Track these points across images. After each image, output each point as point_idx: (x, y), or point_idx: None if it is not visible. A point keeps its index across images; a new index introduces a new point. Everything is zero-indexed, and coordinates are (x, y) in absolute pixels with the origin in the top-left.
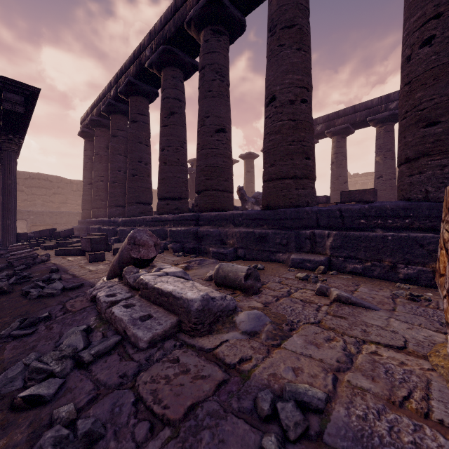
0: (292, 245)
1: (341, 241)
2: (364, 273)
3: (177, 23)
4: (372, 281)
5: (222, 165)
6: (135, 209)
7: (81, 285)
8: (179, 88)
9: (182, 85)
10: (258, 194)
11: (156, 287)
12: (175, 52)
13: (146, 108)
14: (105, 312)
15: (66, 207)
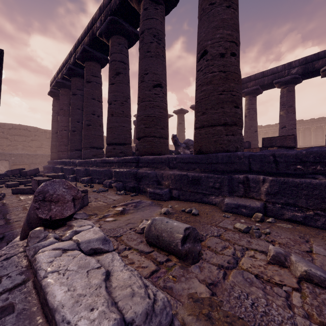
0: (225, 188)
1: (278, 187)
2: (305, 221)
3: None
4: (318, 233)
5: (159, 115)
6: (89, 152)
7: None
8: (124, 52)
9: (126, 51)
10: (188, 141)
11: (42, 286)
12: (120, 22)
13: (99, 71)
14: None
15: (41, 150)
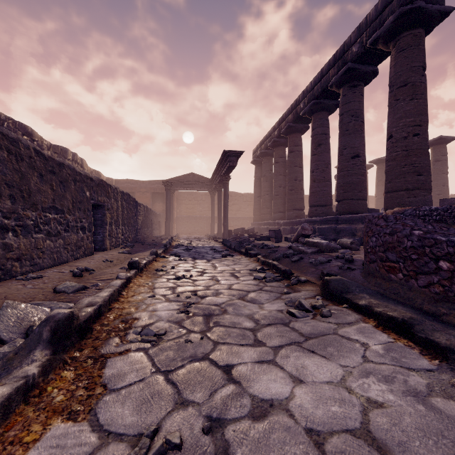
0: None
1: None
2: None
3: (323, 86)
4: None
5: (356, 181)
6: (292, 214)
7: (280, 246)
8: (325, 125)
9: (327, 123)
10: None
11: (312, 241)
12: (321, 102)
13: (300, 140)
14: (296, 249)
15: (239, 213)
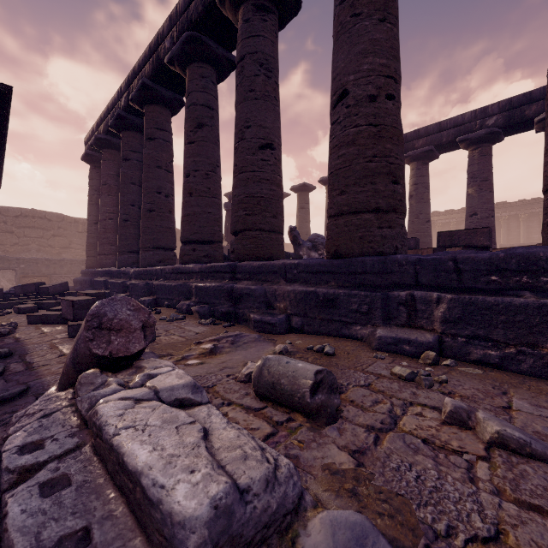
0: (378, 313)
1: (461, 311)
2: (502, 364)
3: None
4: (522, 382)
5: (269, 195)
6: (151, 256)
7: (22, 392)
8: (211, 91)
9: (214, 88)
10: (316, 237)
11: (115, 445)
12: (203, 41)
13: (168, 121)
14: None
15: (69, 253)
